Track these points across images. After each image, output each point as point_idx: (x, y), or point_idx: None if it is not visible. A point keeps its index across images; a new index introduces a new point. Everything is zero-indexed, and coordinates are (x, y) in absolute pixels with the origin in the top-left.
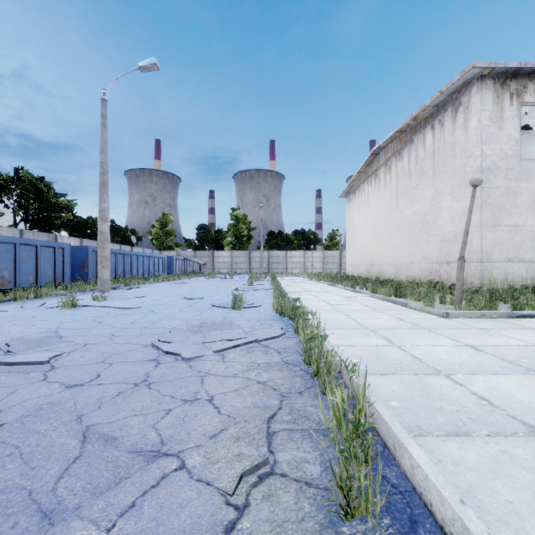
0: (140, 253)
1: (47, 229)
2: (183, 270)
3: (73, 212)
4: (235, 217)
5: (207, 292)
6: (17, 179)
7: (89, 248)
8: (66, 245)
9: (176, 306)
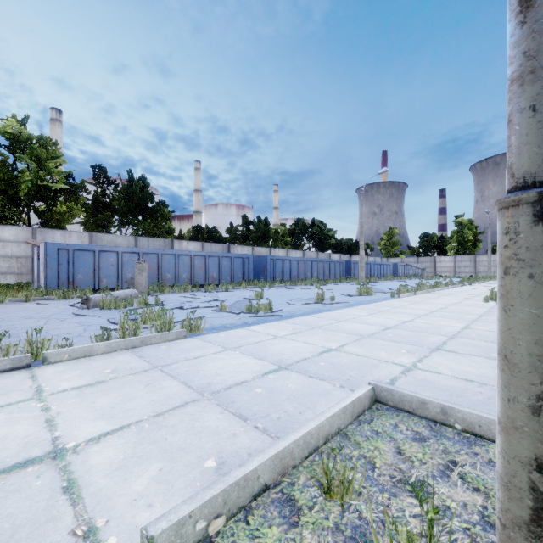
0: (375, 262)
1: (323, 250)
2: (405, 273)
3: (334, 238)
4: (458, 224)
5: (413, 284)
6: (312, 225)
7: (352, 261)
8: (343, 261)
9: (395, 286)
